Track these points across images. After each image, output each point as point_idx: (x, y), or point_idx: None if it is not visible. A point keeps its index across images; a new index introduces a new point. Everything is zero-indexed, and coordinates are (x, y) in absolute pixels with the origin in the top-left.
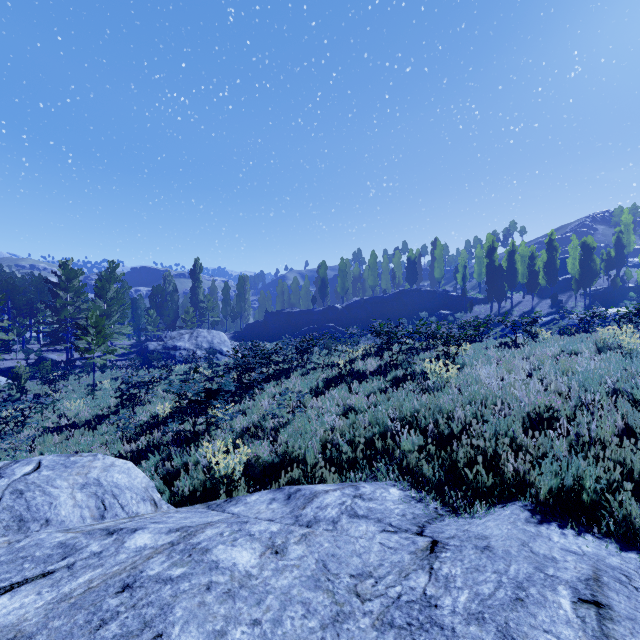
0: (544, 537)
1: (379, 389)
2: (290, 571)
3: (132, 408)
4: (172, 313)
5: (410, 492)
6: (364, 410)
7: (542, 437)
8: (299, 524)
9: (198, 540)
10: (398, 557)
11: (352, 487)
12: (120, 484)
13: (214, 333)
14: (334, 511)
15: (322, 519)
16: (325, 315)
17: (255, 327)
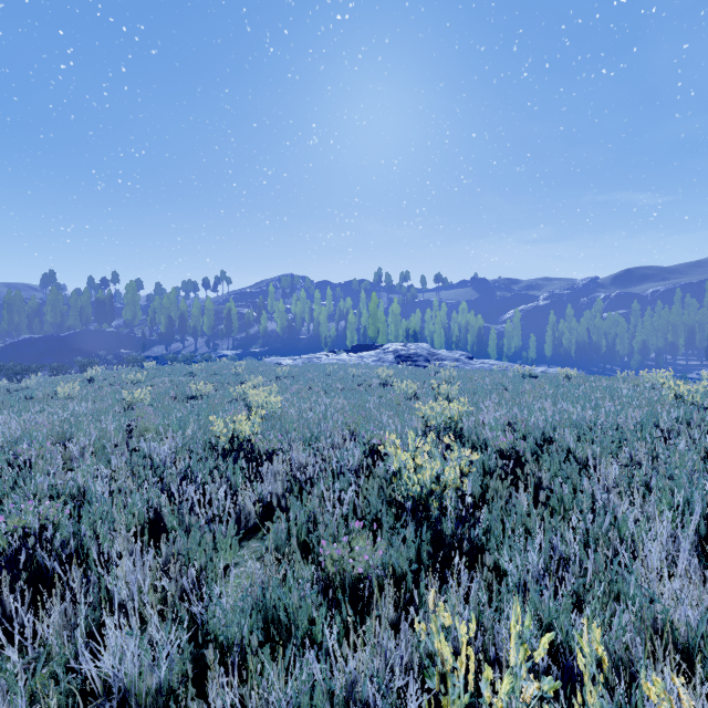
0: None
1: None
2: None
3: None
4: None
5: None
6: None
7: None
8: None
9: None
10: None
11: None
12: None
13: None
14: None
15: None
16: None
17: None
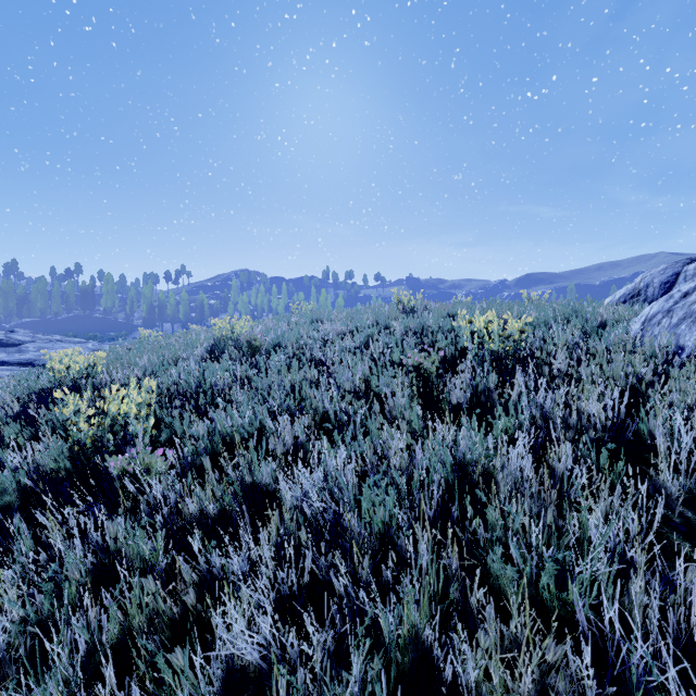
0: None
1: None
2: None
3: None
4: None
5: None
6: None
7: None
8: None
9: None
10: None
11: None
12: None
13: None
14: None
15: None
16: None
17: None
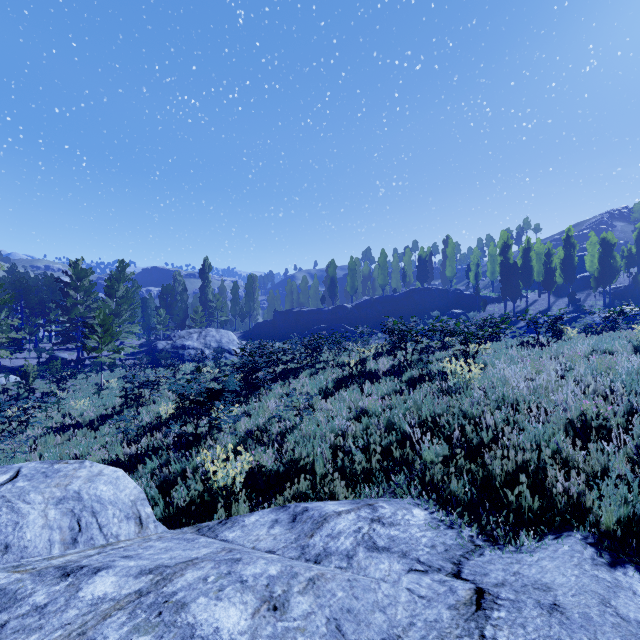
0: (626, 589)
1: (394, 390)
2: (292, 638)
3: (137, 408)
4: (181, 312)
5: (437, 514)
6: (379, 414)
7: (594, 450)
8: (305, 558)
9: (174, 588)
10: (434, 613)
11: (369, 507)
12: (103, 498)
13: (223, 332)
14: (348, 541)
15: (334, 552)
16: (334, 314)
17: (264, 326)
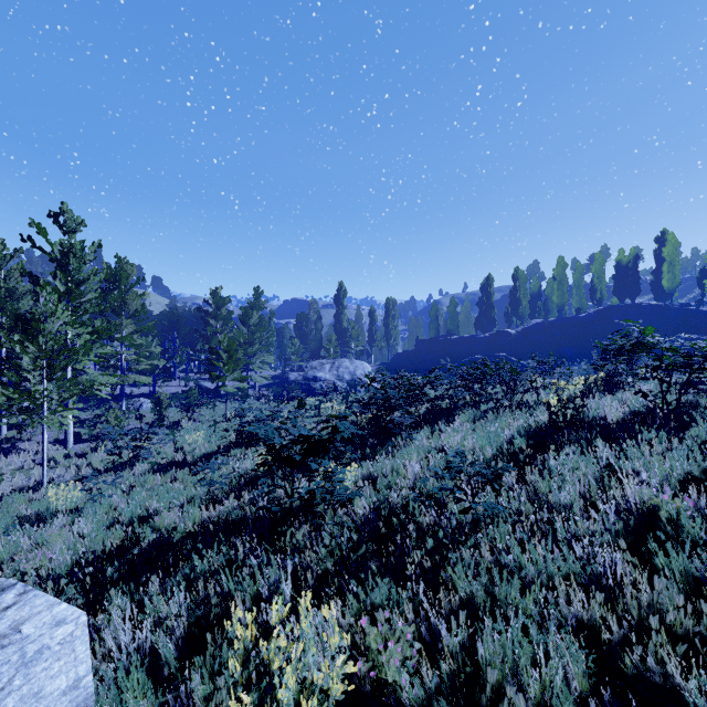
0: None
1: (702, 474)
2: None
3: (247, 448)
4: (316, 342)
5: None
6: None
7: None
8: None
9: None
10: None
11: None
12: None
13: (357, 363)
14: None
15: None
16: (492, 343)
17: (404, 358)
